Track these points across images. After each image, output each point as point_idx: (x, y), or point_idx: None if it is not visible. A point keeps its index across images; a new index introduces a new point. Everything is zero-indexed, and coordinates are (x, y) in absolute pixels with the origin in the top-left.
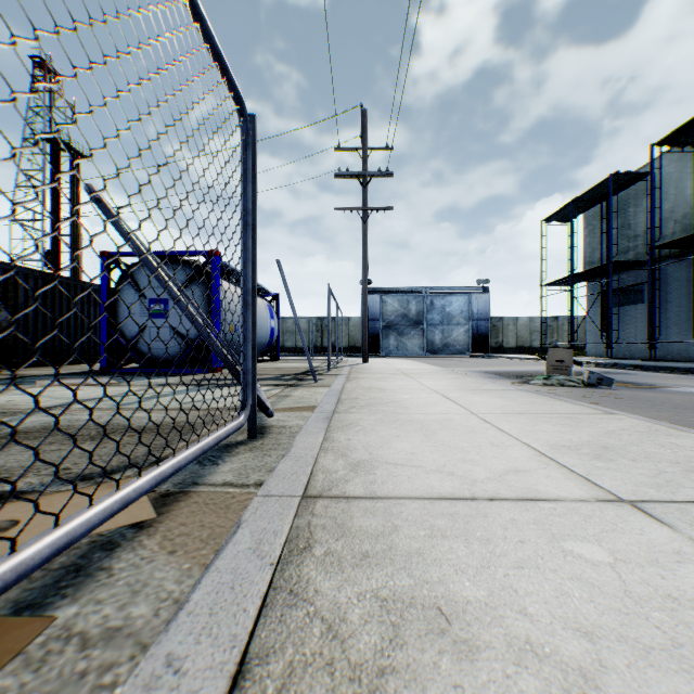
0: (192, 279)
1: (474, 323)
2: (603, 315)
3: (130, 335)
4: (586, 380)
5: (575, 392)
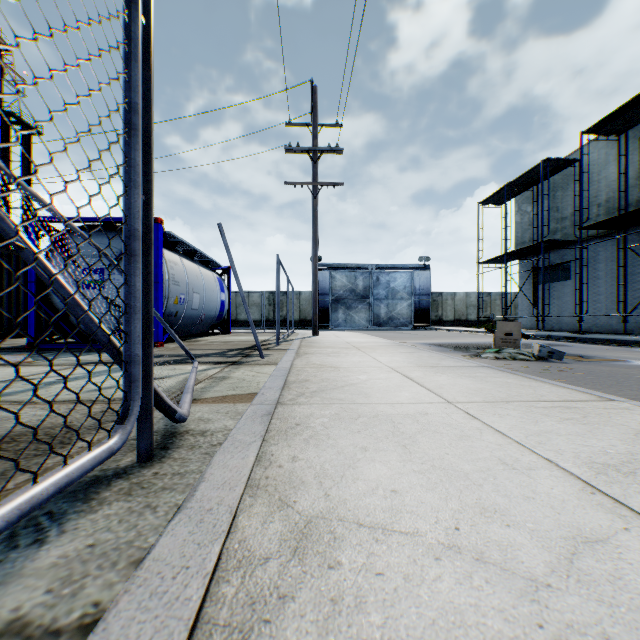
0: None
1: (416, 298)
2: (534, 290)
3: (62, 307)
4: (537, 353)
5: (530, 366)
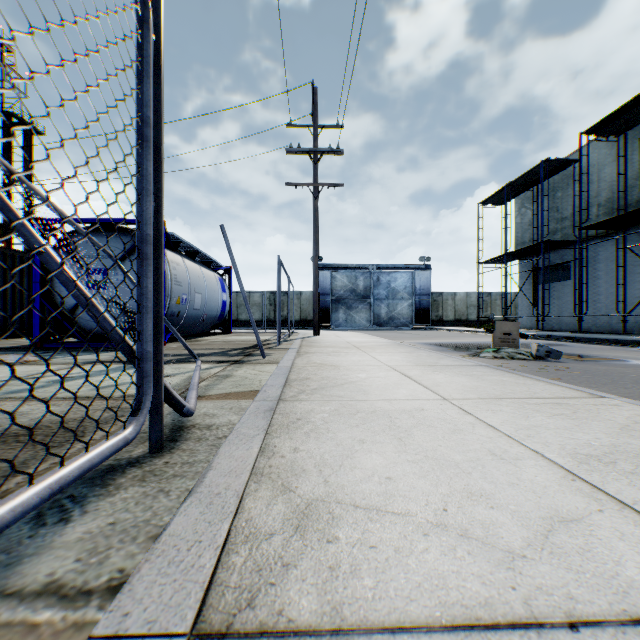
0: (134, 248)
1: (417, 298)
2: (534, 290)
3: (66, 307)
4: (535, 352)
5: (527, 365)
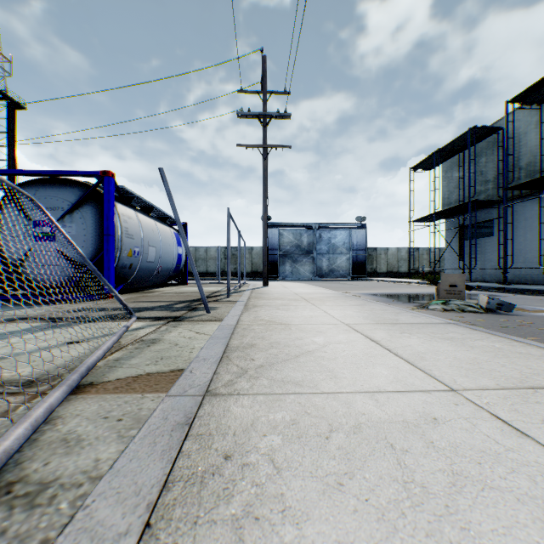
0: (83, 200)
1: (354, 253)
2: (460, 245)
3: (14, 259)
4: (485, 305)
5: (484, 319)
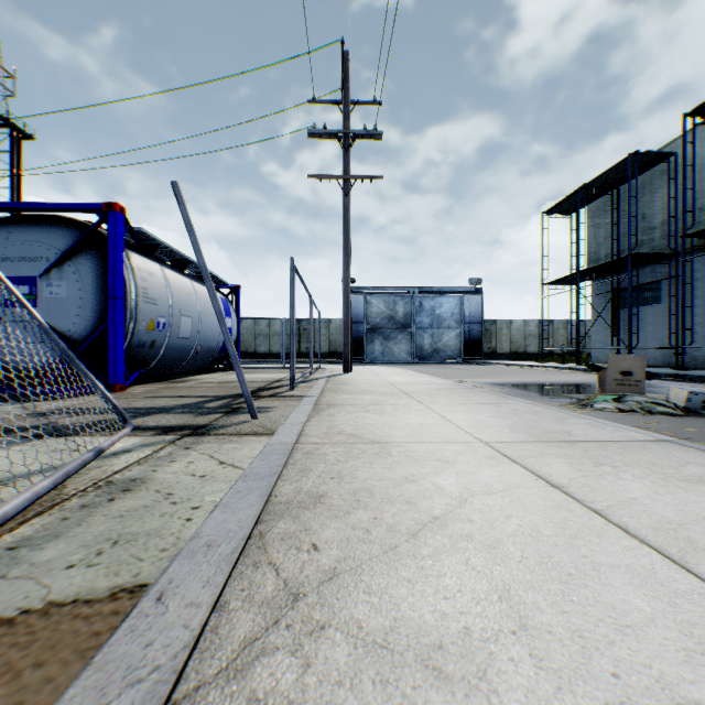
0: (78, 247)
1: (466, 327)
2: (614, 316)
3: None
4: (683, 403)
5: (691, 426)
